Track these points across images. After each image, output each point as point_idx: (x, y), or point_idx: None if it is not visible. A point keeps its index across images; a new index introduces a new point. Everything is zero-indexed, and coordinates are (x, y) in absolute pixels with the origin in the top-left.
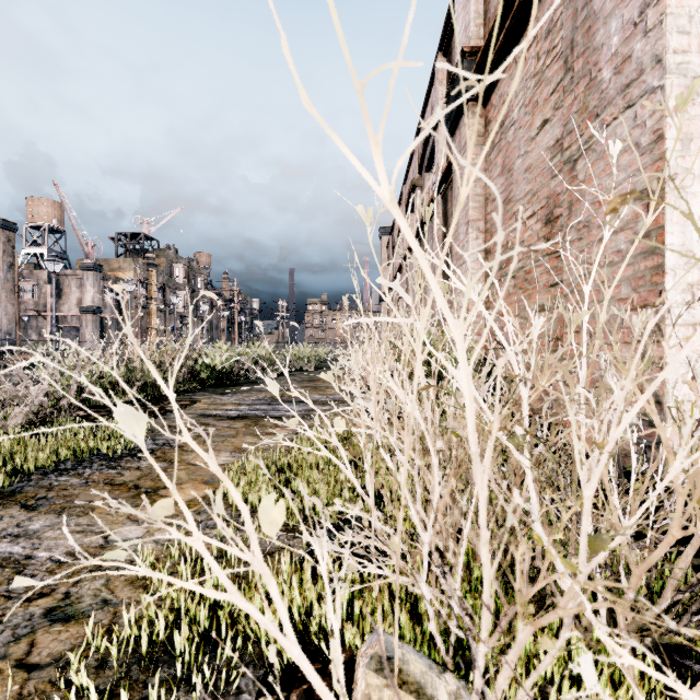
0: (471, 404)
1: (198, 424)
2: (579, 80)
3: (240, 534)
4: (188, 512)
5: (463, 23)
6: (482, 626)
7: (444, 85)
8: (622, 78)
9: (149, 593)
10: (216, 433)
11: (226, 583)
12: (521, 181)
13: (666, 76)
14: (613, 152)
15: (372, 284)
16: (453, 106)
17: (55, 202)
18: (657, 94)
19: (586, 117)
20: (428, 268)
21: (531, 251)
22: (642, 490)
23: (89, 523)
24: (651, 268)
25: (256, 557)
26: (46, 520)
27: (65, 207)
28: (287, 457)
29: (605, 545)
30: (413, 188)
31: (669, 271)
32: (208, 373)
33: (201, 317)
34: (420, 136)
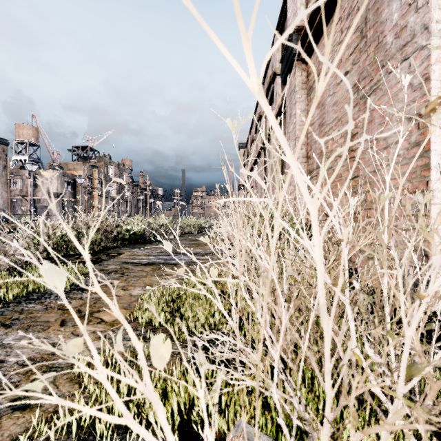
0: (321, 265)
1: (122, 269)
2: (370, 43)
3: (146, 344)
4: (94, 349)
5: (292, 11)
6: (324, 433)
7: (280, 52)
8: (400, 40)
9: (81, 389)
10: (133, 274)
11: (123, 409)
12: (330, 111)
13: (431, 38)
14: (404, 83)
15: (236, 175)
16: (315, 6)
17: (33, 127)
18: (425, 50)
19: (375, 67)
20: (289, 152)
21: (337, 156)
22: (425, 319)
23: (45, 337)
24: (420, 166)
25: (147, 386)
26: (17, 334)
27: (39, 130)
28: (179, 291)
29: (419, 372)
30: (260, 118)
31: (433, 168)
32: (129, 235)
33: (126, 200)
34: (285, 33)
